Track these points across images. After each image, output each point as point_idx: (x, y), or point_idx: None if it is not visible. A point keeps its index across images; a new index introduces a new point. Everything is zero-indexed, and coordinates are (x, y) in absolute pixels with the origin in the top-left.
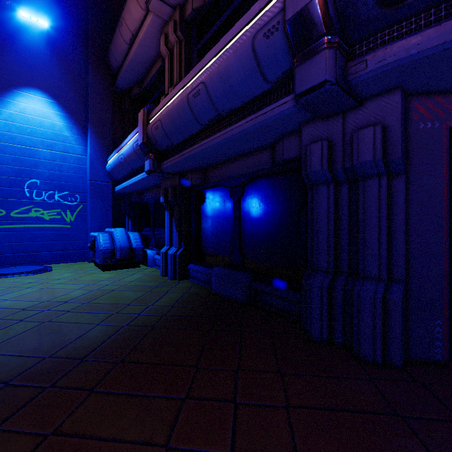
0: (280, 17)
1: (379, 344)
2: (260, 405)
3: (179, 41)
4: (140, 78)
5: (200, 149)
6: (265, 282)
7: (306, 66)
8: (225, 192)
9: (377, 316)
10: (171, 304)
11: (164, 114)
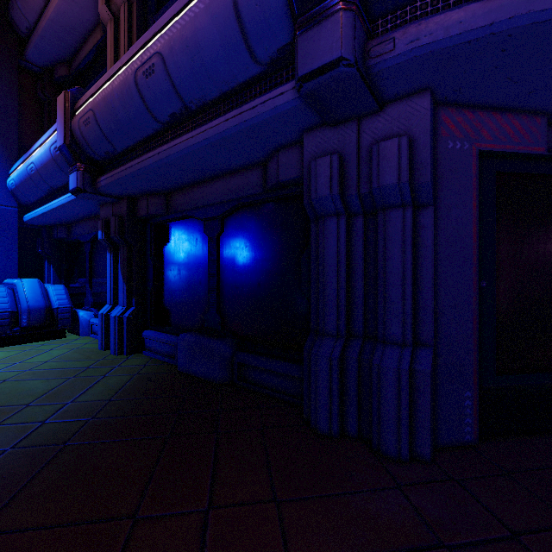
0: None
1: (405, 432)
2: None
3: (129, 2)
4: (69, 52)
5: (156, 158)
6: (253, 352)
7: (313, 35)
8: (198, 226)
9: (403, 395)
10: (107, 397)
11: (98, 101)
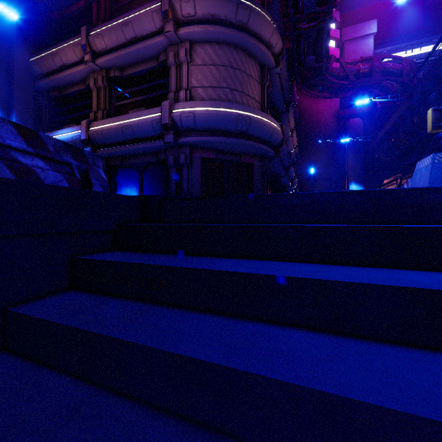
0: (160, 120)
1: None
2: None
3: (105, 87)
4: (61, 87)
5: (125, 149)
6: None
7: (167, 136)
8: (134, 170)
9: None
10: None
11: (105, 129)
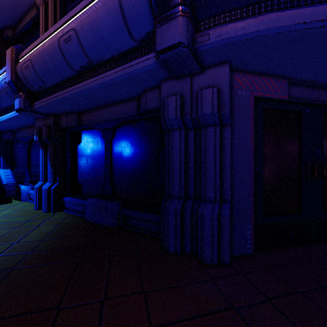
0: None
1: (216, 249)
2: None
3: None
4: (14, 21)
5: (72, 92)
6: (132, 208)
7: (165, 28)
8: (98, 134)
9: (214, 229)
10: (40, 238)
11: (34, 55)
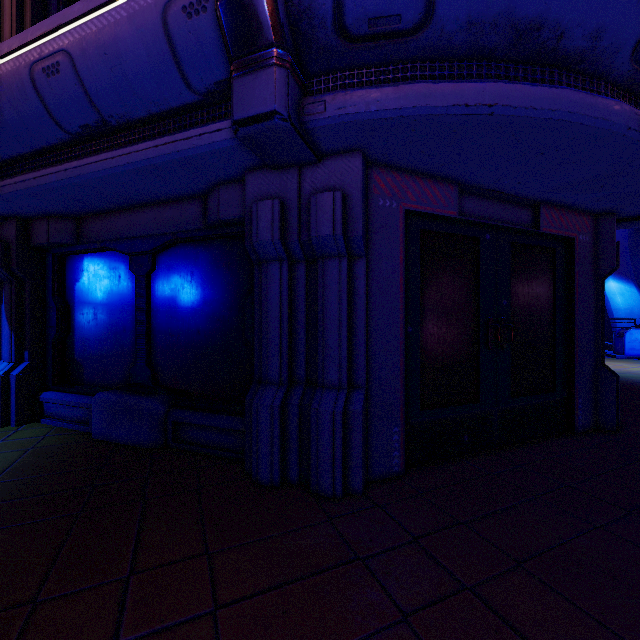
0: None
1: (340, 470)
2: (167, 628)
3: None
4: None
5: (62, 176)
6: (191, 408)
7: (248, 82)
8: (121, 262)
9: (337, 435)
10: None
11: None
